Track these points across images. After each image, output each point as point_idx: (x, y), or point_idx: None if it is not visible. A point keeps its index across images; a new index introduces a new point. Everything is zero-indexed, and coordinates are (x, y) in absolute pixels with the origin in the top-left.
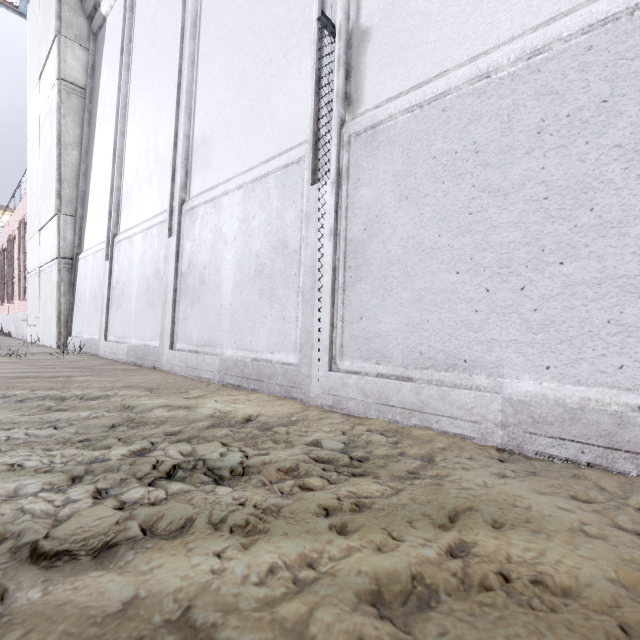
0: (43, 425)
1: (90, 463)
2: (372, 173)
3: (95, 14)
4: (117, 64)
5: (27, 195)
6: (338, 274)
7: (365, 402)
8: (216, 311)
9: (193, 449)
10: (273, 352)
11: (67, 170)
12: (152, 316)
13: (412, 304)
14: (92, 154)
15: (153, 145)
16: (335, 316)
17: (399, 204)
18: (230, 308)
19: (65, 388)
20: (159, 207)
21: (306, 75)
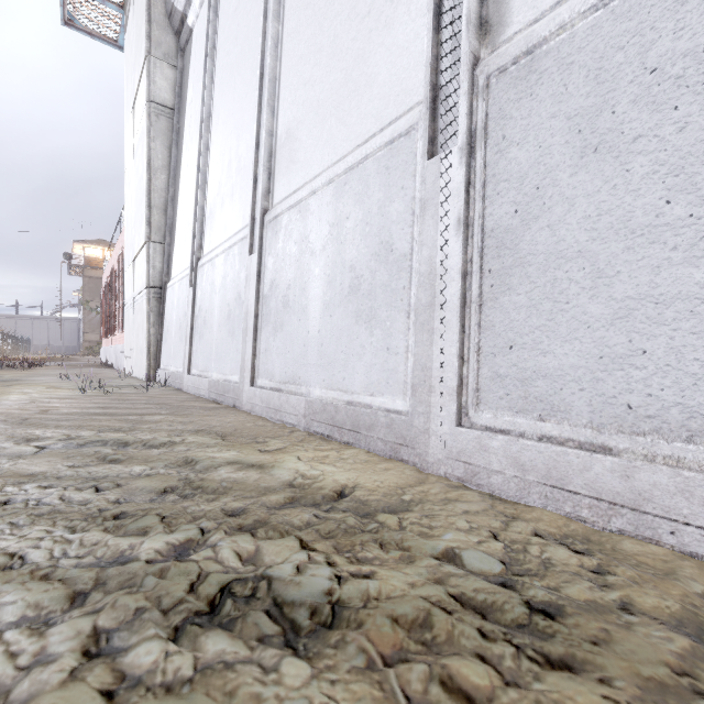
0: (85, 484)
1: (111, 562)
2: (528, 123)
3: (182, 28)
4: (202, 75)
5: (124, 227)
6: (470, 283)
7: (520, 480)
8: (301, 340)
9: (257, 550)
10: (373, 394)
11: (156, 195)
12: (233, 347)
13: (609, 323)
14: (179, 176)
15: (235, 153)
16: (466, 345)
17: (580, 162)
18: (318, 336)
19: (133, 430)
20: (241, 222)
21: (418, 13)
